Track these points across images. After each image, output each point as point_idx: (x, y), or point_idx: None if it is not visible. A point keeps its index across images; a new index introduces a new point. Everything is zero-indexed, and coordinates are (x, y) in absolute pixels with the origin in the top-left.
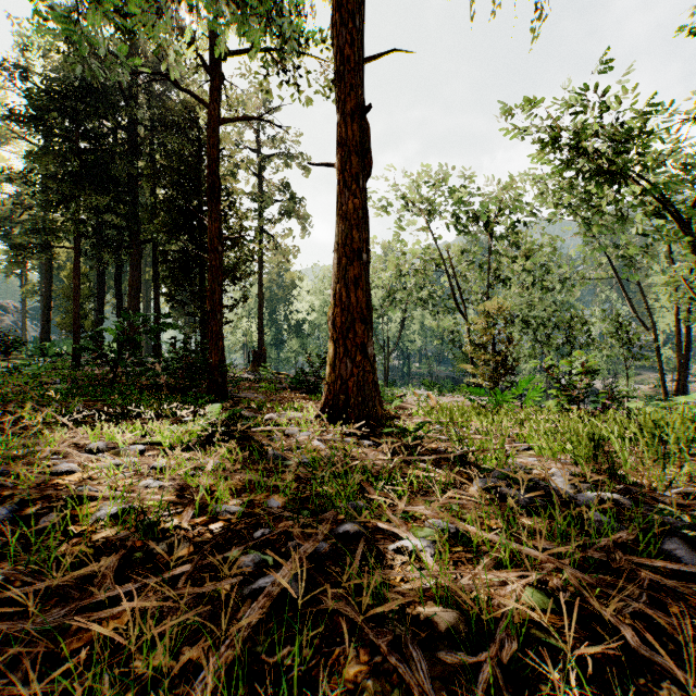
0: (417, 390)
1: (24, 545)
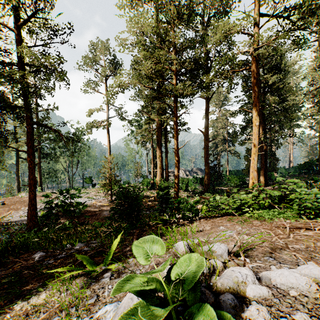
0: None
1: None
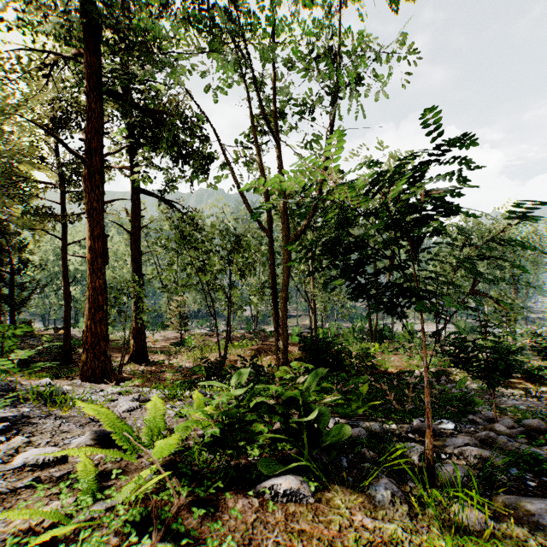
0: None
1: None
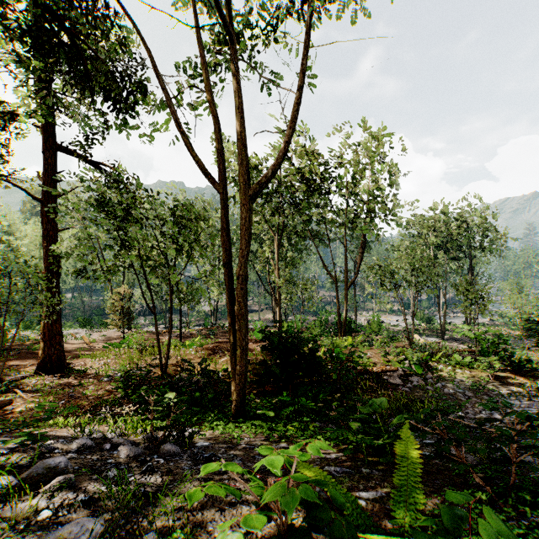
0: (73, 330)
1: (2, 416)
